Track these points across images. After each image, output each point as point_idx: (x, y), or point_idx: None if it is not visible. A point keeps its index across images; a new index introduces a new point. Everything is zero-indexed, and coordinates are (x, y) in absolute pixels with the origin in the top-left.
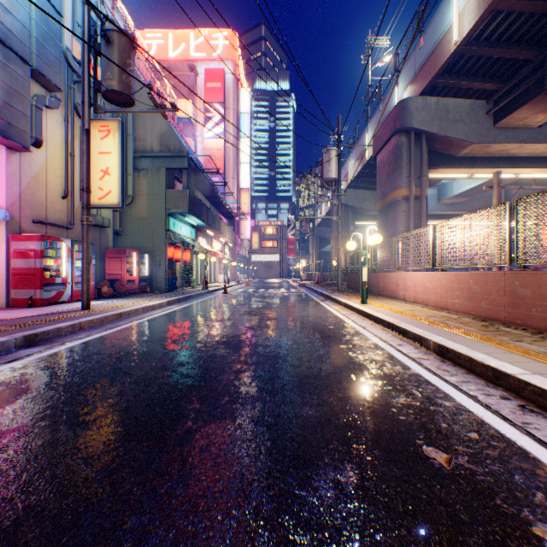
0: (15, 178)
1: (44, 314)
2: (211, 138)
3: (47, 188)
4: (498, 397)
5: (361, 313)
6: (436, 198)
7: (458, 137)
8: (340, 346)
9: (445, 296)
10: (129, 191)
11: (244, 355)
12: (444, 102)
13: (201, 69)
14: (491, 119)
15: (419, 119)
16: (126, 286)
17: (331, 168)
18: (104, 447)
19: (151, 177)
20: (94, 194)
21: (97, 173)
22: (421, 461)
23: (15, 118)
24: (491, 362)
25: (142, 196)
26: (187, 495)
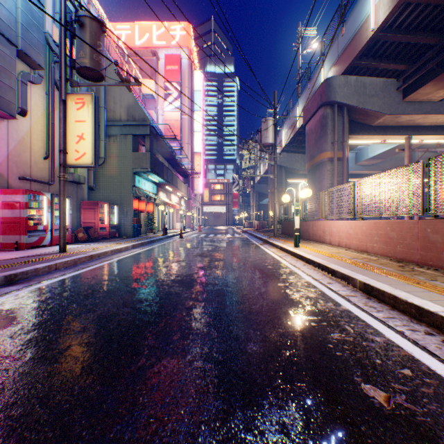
0: (4, 141)
1: (26, 257)
2: (170, 111)
3: (31, 150)
4: (423, 332)
5: (295, 255)
6: (354, 160)
7: (373, 109)
8: (278, 284)
9: (365, 240)
10: (101, 154)
11: (196, 292)
12: (362, 80)
13: (162, 55)
14: (401, 94)
15: (341, 94)
16: (99, 232)
17: (268, 135)
18: (60, 385)
19: (120, 142)
20: (71, 155)
21: (74, 138)
22: (362, 400)
23: (3, 90)
24: (413, 300)
25: (112, 157)
26: (135, 440)
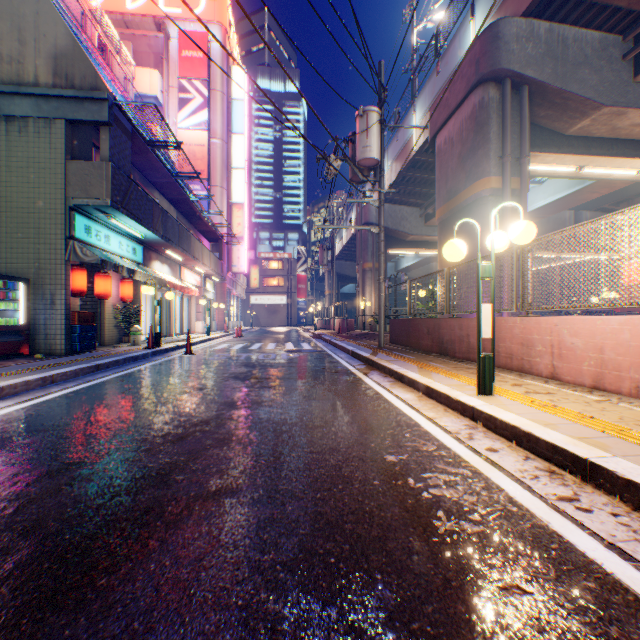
0: None
1: None
2: (189, 129)
3: None
4: None
5: (524, 440)
6: None
7: (582, 92)
8: None
9: None
10: None
11: None
12: (560, 31)
13: (174, 31)
14: (631, 67)
15: (521, 56)
16: None
17: (370, 142)
18: None
19: (35, 134)
20: None
21: None
22: None
23: None
24: None
25: (15, 169)
26: None
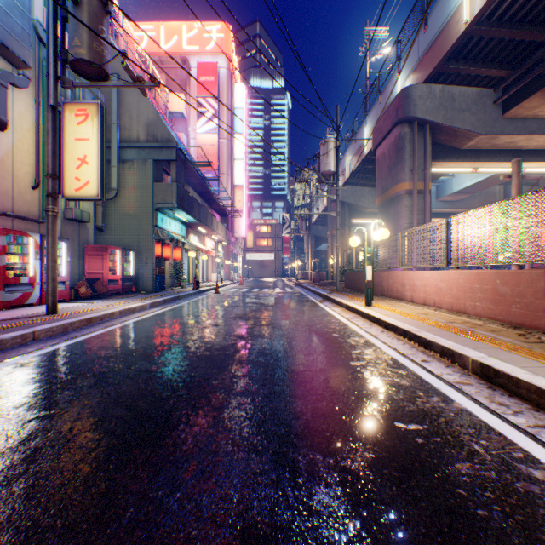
0: None
1: None
2: (204, 134)
3: (13, 176)
4: None
5: (368, 317)
6: (434, 195)
7: (464, 127)
8: (351, 363)
9: (464, 298)
10: (113, 184)
11: (230, 378)
12: (449, 90)
13: (194, 63)
14: (499, 108)
15: (423, 108)
16: (108, 286)
17: (329, 161)
18: None
19: (137, 169)
20: (70, 185)
21: (74, 161)
22: None
23: None
24: None
25: (127, 189)
26: None
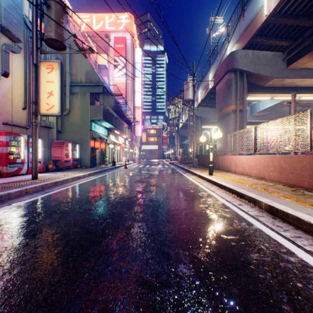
0: None
1: (5, 183)
2: (118, 77)
3: (12, 103)
4: None
5: (210, 181)
6: (249, 112)
7: (265, 74)
8: (200, 206)
9: (263, 170)
10: (67, 106)
11: (134, 213)
12: (257, 53)
13: (112, 37)
14: (285, 63)
15: (242, 63)
16: (64, 164)
17: (189, 93)
18: None
19: (80, 98)
20: (43, 107)
21: (45, 94)
22: None
23: None
24: None
25: (75, 109)
26: None
